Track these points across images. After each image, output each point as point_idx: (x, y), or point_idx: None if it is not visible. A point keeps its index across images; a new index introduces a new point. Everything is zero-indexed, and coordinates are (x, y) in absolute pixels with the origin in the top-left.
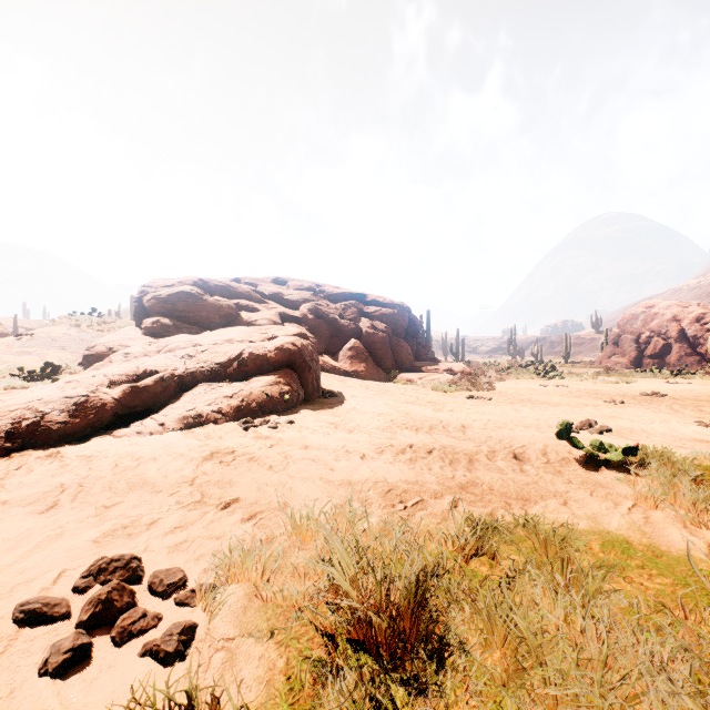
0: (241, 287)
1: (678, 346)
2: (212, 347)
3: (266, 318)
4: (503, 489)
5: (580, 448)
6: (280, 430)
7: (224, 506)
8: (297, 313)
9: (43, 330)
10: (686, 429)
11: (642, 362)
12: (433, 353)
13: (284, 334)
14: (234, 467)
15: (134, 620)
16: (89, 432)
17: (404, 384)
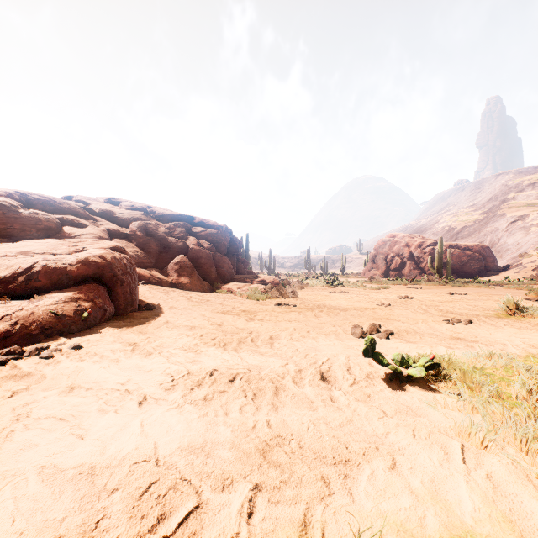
0: (67, 203)
1: (409, 263)
2: None
3: (92, 234)
4: (316, 444)
5: (385, 365)
6: (52, 362)
7: None
8: (128, 230)
9: None
10: (441, 328)
11: (389, 273)
12: (251, 267)
13: (97, 247)
14: None
15: None
16: None
17: (225, 293)
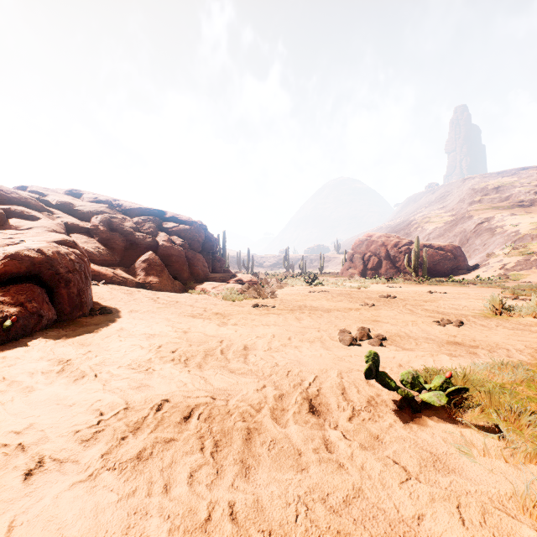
0: (16, 193)
1: (385, 262)
2: None
3: (44, 227)
4: None
5: (393, 389)
6: None
7: None
8: (89, 224)
9: None
10: (434, 330)
11: (366, 272)
12: (228, 266)
13: (39, 240)
14: None
15: None
16: None
17: (198, 294)
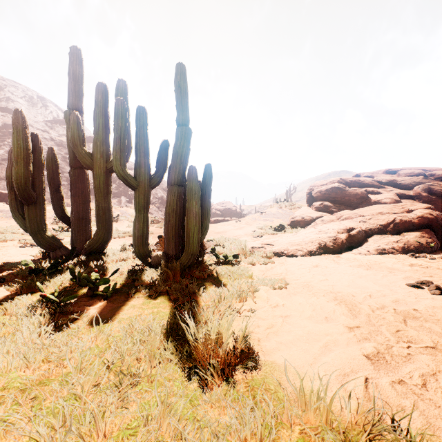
0: (366, 180)
1: None
2: (373, 217)
3: (388, 198)
4: None
5: None
6: (439, 261)
7: None
8: (410, 192)
9: (268, 210)
10: None
11: None
12: None
13: (417, 208)
14: (432, 270)
15: None
16: (339, 251)
17: None
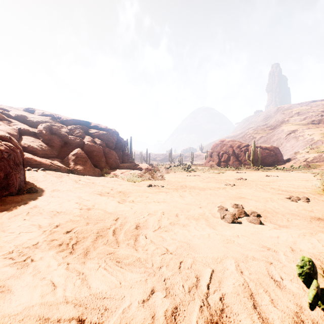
0: None
1: (232, 157)
2: None
3: (1, 130)
4: None
5: None
6: None
7: None
8: (37, 130)
9: None
10: (292, 206)
11: (220, 164)
12: (133, 159)
13: None
14: None
15: None
16: None
17: (111, 177)
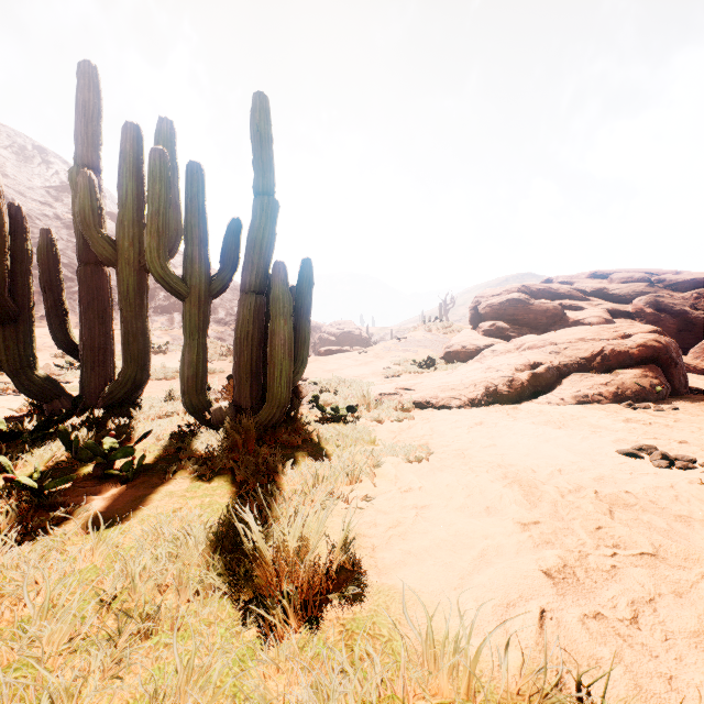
0: (561, 288)
1: None
2: (571, 345)
3: (595, 316)
4: None
5: None
6: (669, 413)
7: (679, 442)
8: (628, 307)
9: (410, 334)
10: None
11: None
12: None
13: (637, 332)
14: (657, 428)
15: (686, 463)
16: (517, 398)
17: None
